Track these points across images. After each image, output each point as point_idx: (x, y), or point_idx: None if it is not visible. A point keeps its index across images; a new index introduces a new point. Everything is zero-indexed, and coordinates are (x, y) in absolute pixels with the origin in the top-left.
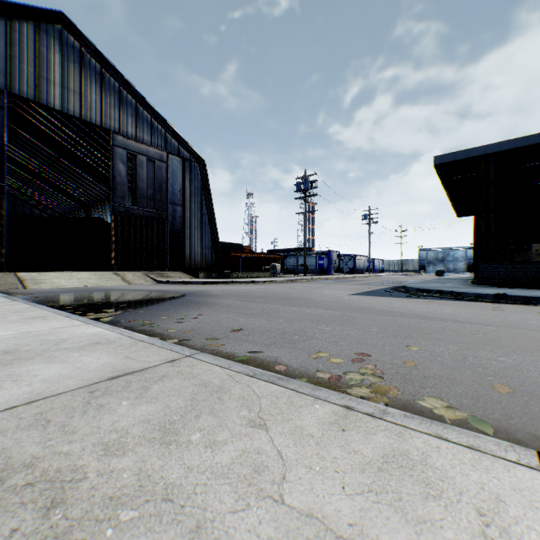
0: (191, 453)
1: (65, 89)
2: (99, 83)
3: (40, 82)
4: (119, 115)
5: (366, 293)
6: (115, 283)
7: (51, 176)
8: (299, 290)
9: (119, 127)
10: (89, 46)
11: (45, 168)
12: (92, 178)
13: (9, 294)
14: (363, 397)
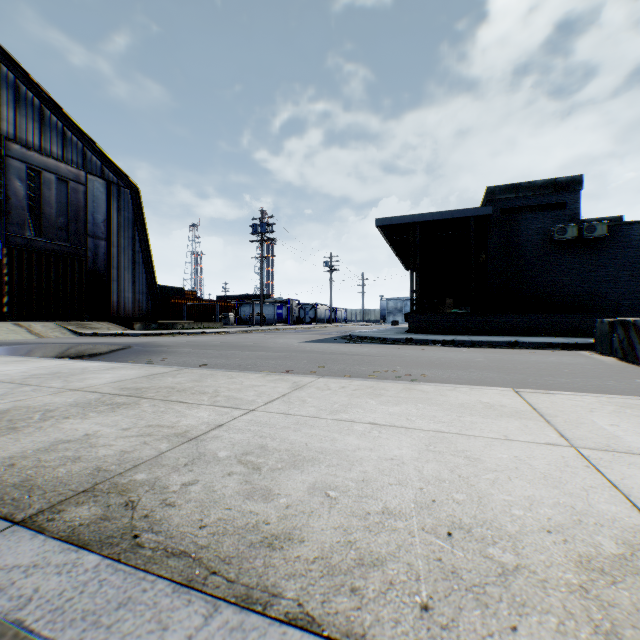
0: (210, 382)
1: None
2: None
3: None
4: (15, 116)
5: (316, 340)
6: (20, 336)
7: None
8: (254, 340)
9: (15, 133)
10: None
11: None
12: None
13: None
14: None
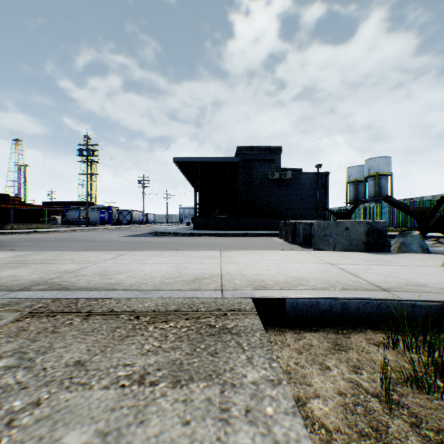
0: (66, 256)
1: None
2: None
3: None
4: None
5: (131, 235)
6: None
7: None
8: (83, 236)
9: None
10: None
11: None
12: None
13: None
14: None
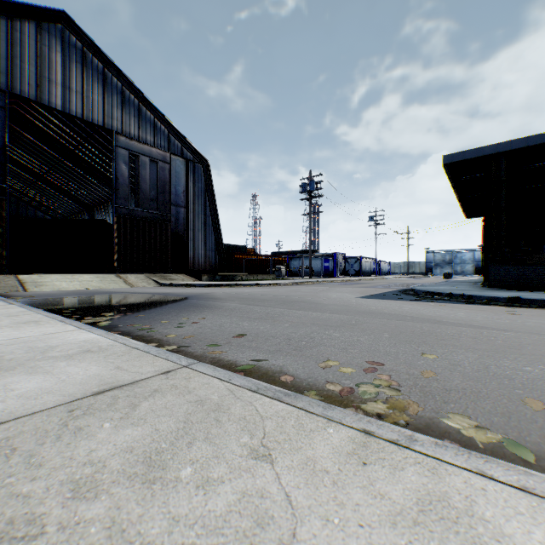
0: (179, 496)
1: (67, 89)
2: (101, 83)
3: (42, 82)
4: (121, 115)
5: (374, 296)
6: (117, 285)
7: (53, 178)
8: (304, 293)
9: (121, 128)
10: (92, 46)
11: (47, 170)
12: (95, 180)
13: (8, 297)
14: (379, 414)
